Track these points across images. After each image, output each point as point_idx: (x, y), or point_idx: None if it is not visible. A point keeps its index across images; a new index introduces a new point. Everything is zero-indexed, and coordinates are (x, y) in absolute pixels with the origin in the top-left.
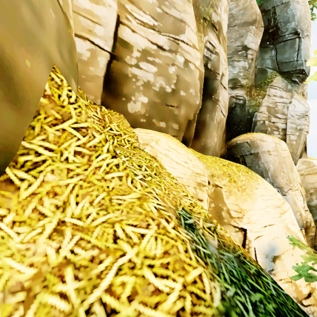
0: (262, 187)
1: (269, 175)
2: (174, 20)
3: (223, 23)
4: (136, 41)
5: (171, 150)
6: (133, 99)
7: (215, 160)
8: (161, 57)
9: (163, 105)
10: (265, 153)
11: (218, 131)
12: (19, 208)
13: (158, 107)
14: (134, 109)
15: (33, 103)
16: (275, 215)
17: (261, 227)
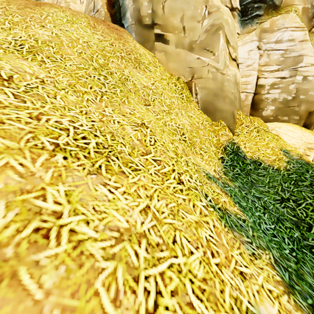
0: None
1: None
2: (293, 58)
3: None
4: (267, 82)
5: (289, 131)
6: (266, 109)
7: None
8: (283, 82)
9: (286, 107)
10: None
11: None
12: None
13: (282, 109)
14: (266, 114)
15: (235, 121)
16: None
17: None
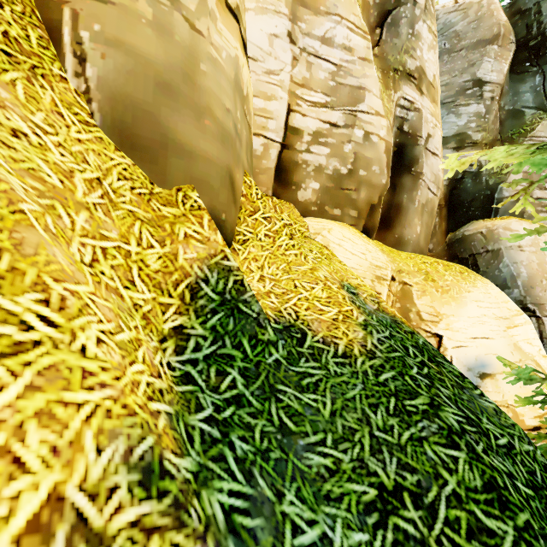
0: (480, 291)
1: (518, 284)
2: (351, 89)
3: (427, 65)
4: (307, 125)
5: (345, 240)
6: (304, 186)
7: (413, 257)
8: (335, 135)
9: (338, 189)
10: (513, 250)
11: (423, 217)
12: (240, 265)
13: (332, 193)
14: (305, 197)
15: (239, 201)
16: (497, 328)
17: (467, 337)
